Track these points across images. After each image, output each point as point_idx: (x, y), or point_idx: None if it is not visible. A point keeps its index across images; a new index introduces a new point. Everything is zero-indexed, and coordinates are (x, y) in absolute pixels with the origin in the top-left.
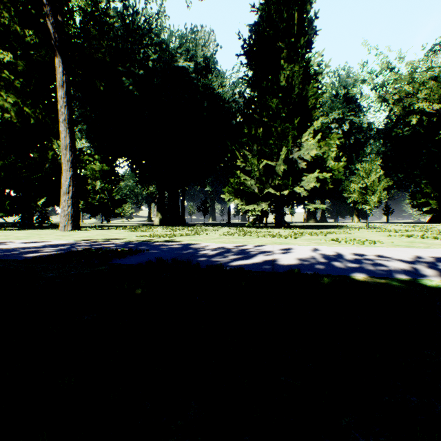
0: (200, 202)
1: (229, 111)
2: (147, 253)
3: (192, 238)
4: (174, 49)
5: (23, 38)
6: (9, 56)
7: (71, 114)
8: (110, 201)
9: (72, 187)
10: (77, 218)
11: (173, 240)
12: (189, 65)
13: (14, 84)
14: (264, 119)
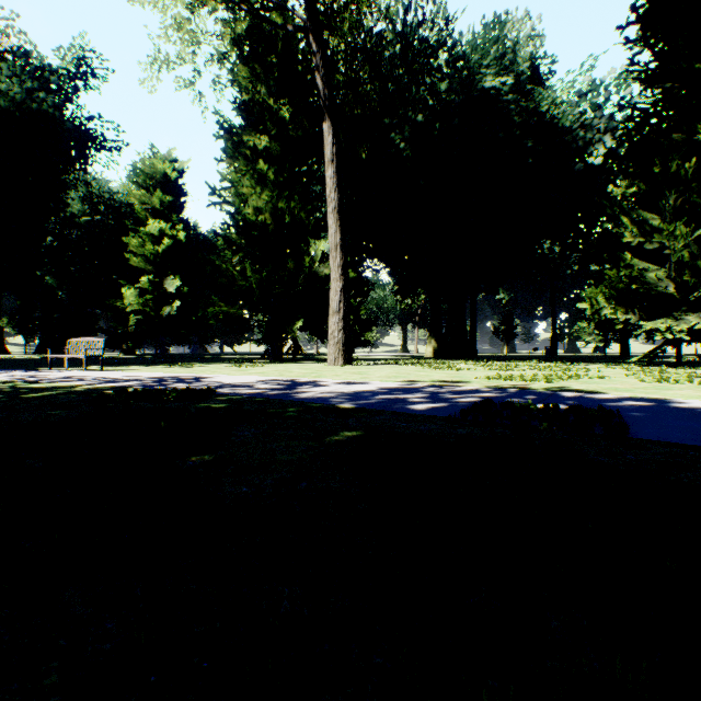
0: (499, 319)
1: (570, 148)
2: (631, 417)
3: (596, 384)
4: (475, 63)
5: (278, 113)
6: (265, 140)
7: (341, 198)
8: (355, 323)
9: (343, 303)
10: (348, 347)
11: (577, 389)
12: (502, 82)
13: (267, 175)
14: (699, 137)
